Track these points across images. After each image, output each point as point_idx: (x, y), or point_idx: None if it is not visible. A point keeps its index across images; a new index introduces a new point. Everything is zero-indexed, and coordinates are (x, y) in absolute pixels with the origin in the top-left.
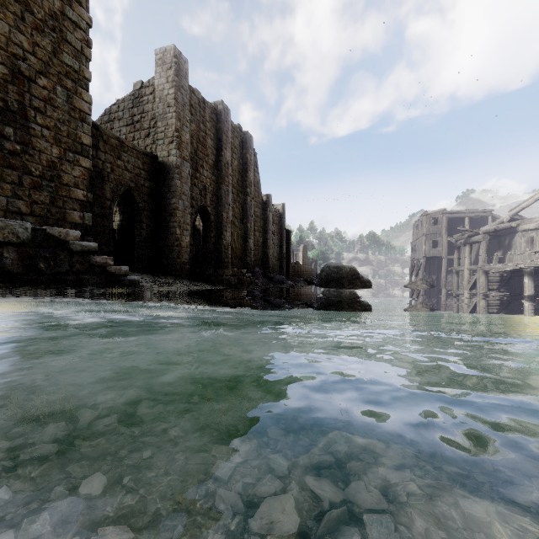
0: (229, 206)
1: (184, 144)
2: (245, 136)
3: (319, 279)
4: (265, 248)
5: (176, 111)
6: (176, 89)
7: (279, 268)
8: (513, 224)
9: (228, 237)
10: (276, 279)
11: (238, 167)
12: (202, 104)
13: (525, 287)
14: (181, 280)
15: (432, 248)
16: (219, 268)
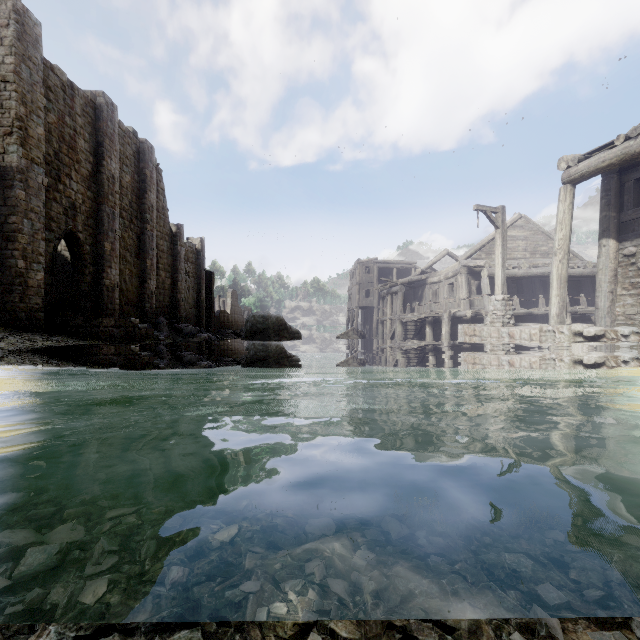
0: (116, 235)
1: (33, 140)
2: (143, 146)
3: (245, 330)
4: (175, 292)
5: (18, 90)
6: (18, 59)
7: (196, 317)
8: (423, 277)
9: (114, 275)
10: (187, 331)
11: (132, 184)
12: (69, 90)
13: (427, 335)
14: (25, 334)
15: (365, 298)
16: (99, 317)
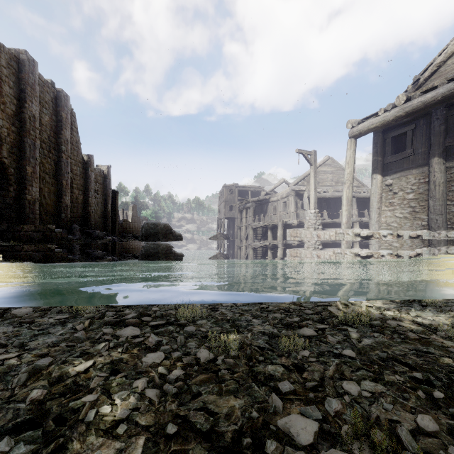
0: (36, 161)
1: None
2: (59, 94)
3: (141, 234)
4: (86, 205)
5: None
6: None
7: (103, 224)
8: (267, 197)
9: (35, 192)
10: (96, 234)
11: (50, 122)
12: None
13: (269, 237)
14: None
15: (229, 211)
16: (22, 224)
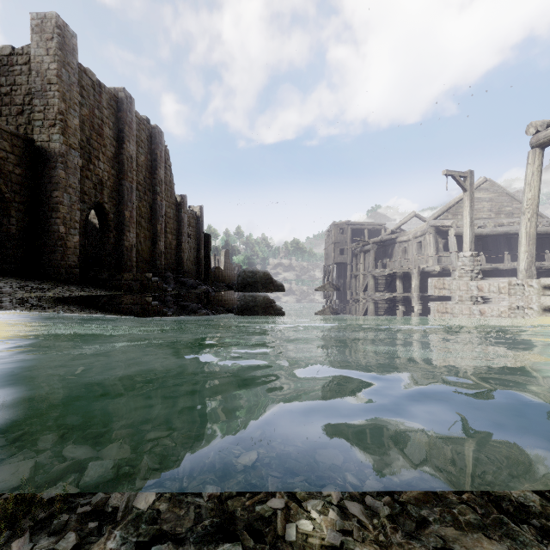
0: (133, 205)
1: (70, 129)
2: (154, 131)
3: (236, 283)
4: (180, 251)
5: (59, 90)
6: (59, 65)
7: (196, 272)
8: (393, 236)
9: (132, 238)
10: (190, 284)
11: (146, 162)
12: (97, 88)
13: (397, 288)
14: (65, 286)
15: (339, 255)
16: (120, 272)
